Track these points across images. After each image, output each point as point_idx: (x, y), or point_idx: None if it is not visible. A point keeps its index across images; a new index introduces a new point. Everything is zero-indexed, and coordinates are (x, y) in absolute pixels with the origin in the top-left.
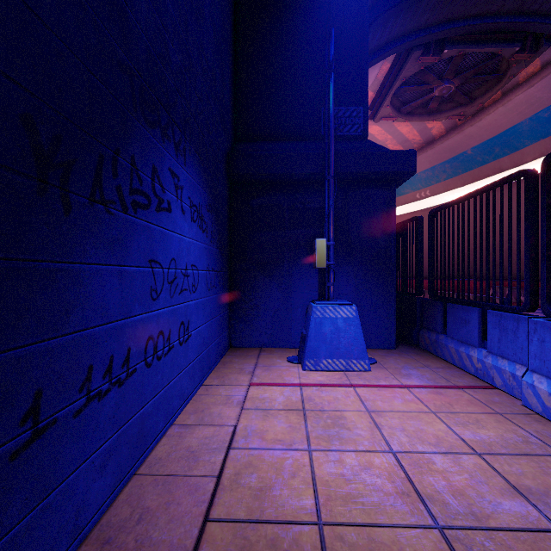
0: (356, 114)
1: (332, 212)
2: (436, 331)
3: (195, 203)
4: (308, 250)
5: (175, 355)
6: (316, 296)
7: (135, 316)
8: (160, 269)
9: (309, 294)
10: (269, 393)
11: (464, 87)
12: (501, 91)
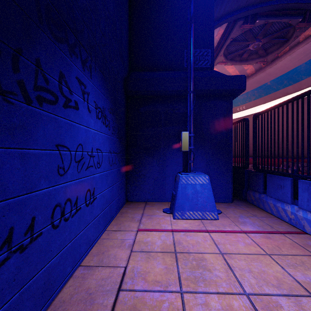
0: (206, 54)
1: (192, 114)
2: (258, 192)
3: (100, 106)
4: (176, 140)
5: (82, 215)
6: (181, 169)
7: (41, 190)
8: (67, 152)
9: (177, 167)
10: (150, 237)
11: (267, 44)
12: (289, 47)
